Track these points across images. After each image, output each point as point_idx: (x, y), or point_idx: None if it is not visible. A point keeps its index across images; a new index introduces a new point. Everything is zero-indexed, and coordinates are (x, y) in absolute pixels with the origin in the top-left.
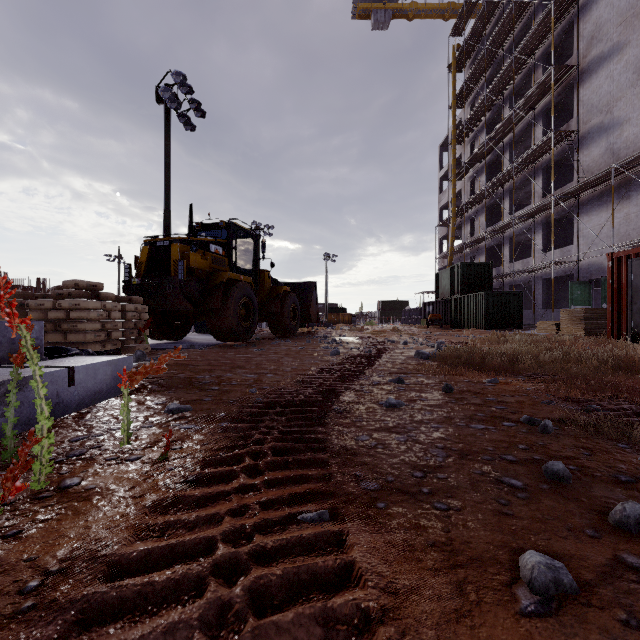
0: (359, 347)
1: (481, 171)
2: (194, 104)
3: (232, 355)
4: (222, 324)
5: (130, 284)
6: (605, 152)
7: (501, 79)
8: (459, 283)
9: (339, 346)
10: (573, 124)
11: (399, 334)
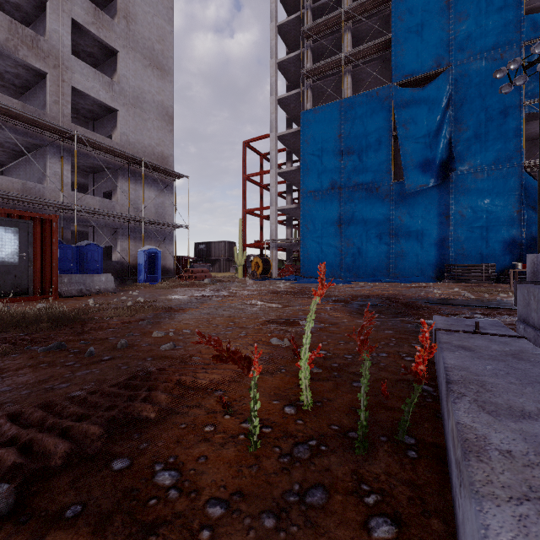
0: None
1: None
2: None
3: None
4: None
5: None
6: None
7: None
8: None
9: None
10: None
11: None
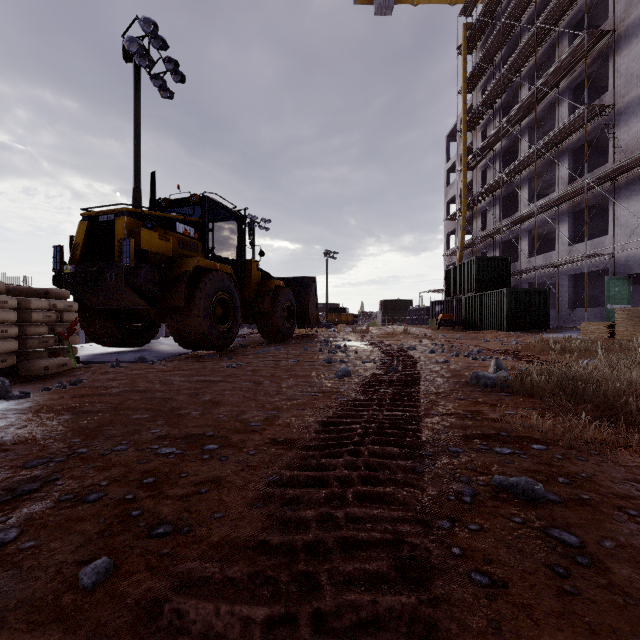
0: (374, 360)
1: (494, 159)
2: (171, 65)
3: (185, 377)
4: (188, 327)
5: (62, 273)
6: None
7: (519, 55)
8: (474, 280)
9: (346, 357)
10: (607, 98)
11: (414, 338)
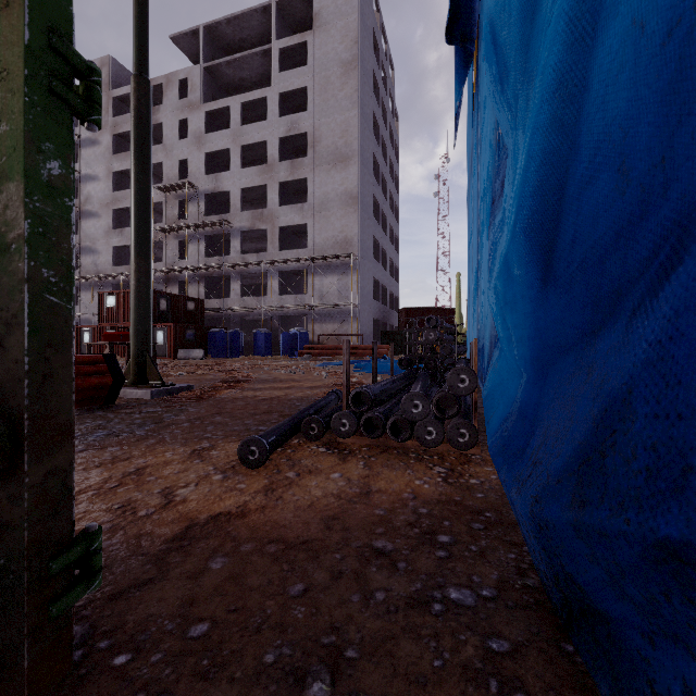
0: None
1: None
2: None
3: None
4: None
5: None
6: (93, 263)
7: None
8: None
9: None
10: (78, 238)
11: None
